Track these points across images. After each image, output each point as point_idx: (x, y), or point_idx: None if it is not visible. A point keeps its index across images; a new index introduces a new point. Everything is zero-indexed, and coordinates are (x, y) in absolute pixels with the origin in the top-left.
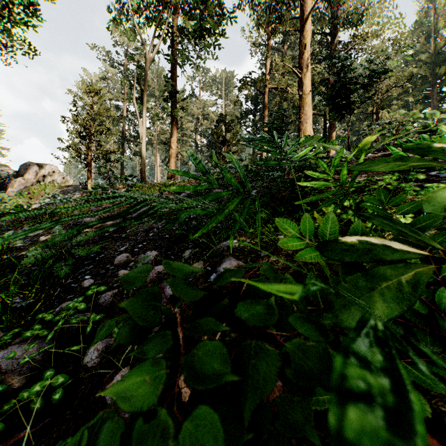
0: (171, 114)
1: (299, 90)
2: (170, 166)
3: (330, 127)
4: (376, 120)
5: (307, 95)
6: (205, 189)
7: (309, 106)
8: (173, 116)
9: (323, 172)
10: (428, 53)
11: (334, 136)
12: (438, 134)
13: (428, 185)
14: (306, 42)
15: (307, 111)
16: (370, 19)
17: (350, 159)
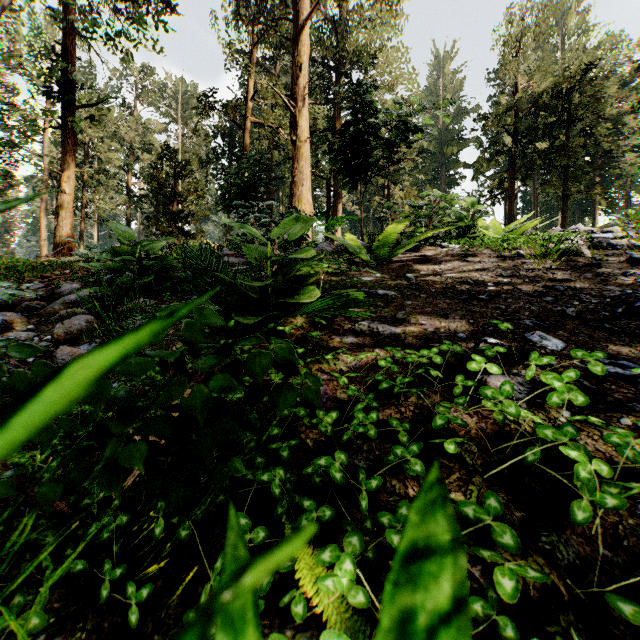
0: (63, 127)
1: (292, 132)
2: (59, 226)
3: (335, 197)
4: (388, 197)
5: (304, 142)
6: (64, 305)
7: (306, 160)
8: (66, 131)
9: (322, 289)
10: (437, 127)
11: (340, 210)
12: (475, 233)
13: (613, 439)
14: (302, 61)
15: (304, 168)
16: (382, 64)
17: (367, 261)
